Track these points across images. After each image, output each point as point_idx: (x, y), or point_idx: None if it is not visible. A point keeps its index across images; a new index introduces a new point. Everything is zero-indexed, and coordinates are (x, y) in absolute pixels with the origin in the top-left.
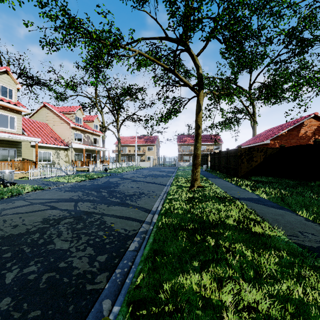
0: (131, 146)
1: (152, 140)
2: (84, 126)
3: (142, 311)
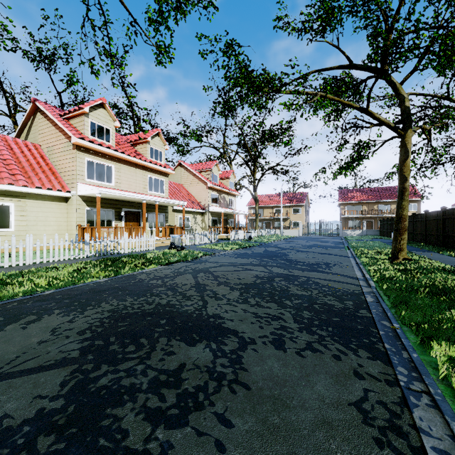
0: (269, 208)
1: (300, 199)
2: (220, 184)
3: (423, 326)
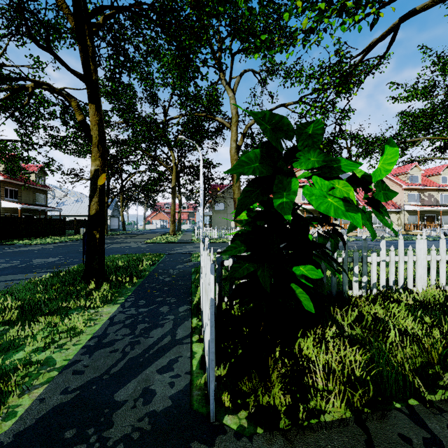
0: None
1: None
2: (422, 183)
3: None
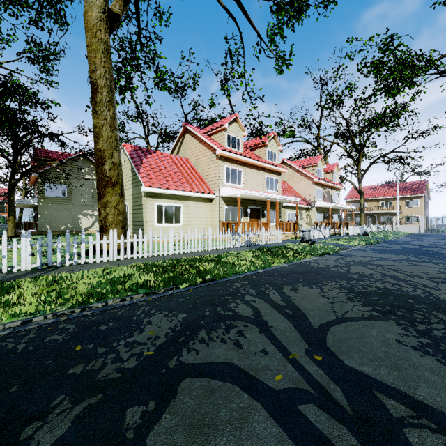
0: (374, 201)
1: (416, 189)
2: (324, 179)
3: None
